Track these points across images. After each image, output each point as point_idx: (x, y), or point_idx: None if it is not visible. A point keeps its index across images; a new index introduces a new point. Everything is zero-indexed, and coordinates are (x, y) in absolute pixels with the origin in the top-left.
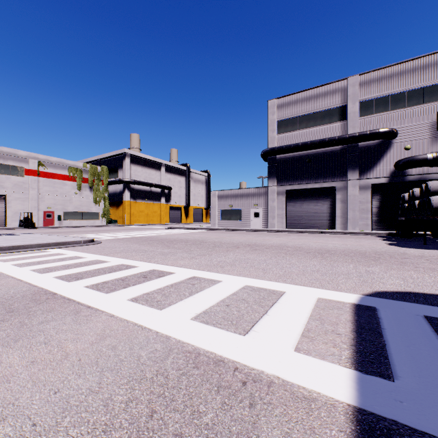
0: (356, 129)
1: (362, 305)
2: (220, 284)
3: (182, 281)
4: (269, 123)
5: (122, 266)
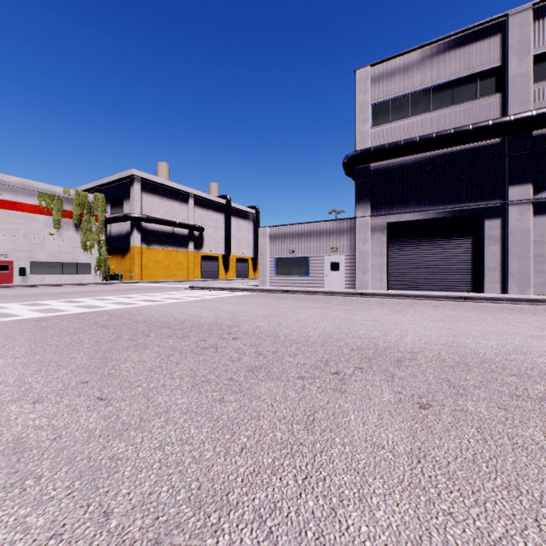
0: (526, 105)
1: None
2: None
3: None
4: (358, 109)
5: None
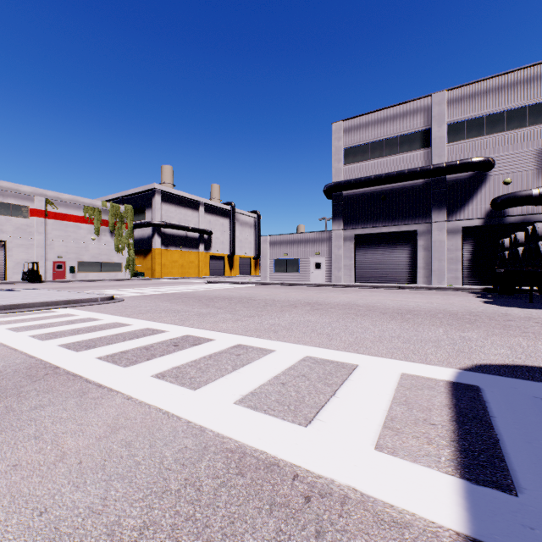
0: (442, 158)
1: (460, 383)
2: (272, 354)
3: (223, 351)
4: (334, 151)
5: (147, 331)
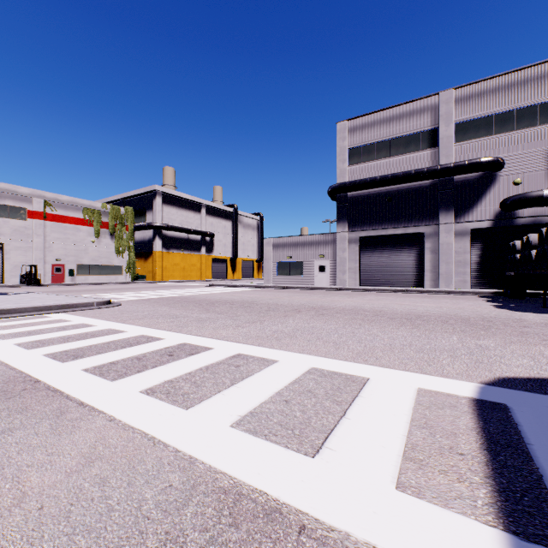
0: (450, 158)
1: (485, 401)
2: (275, 366)
3: (222, 361)
4: (339, 151)
5: (141, 338)
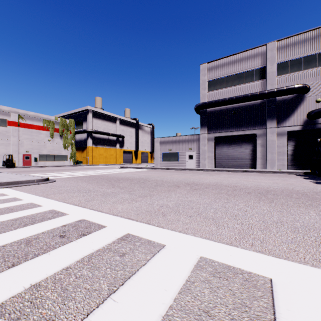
0: (274, 85)
1: None
2: (161, 254)
3: (108, 246)
4: (201, 83)
5: (48, 214)
